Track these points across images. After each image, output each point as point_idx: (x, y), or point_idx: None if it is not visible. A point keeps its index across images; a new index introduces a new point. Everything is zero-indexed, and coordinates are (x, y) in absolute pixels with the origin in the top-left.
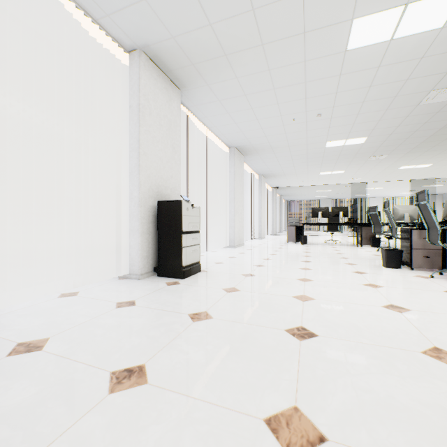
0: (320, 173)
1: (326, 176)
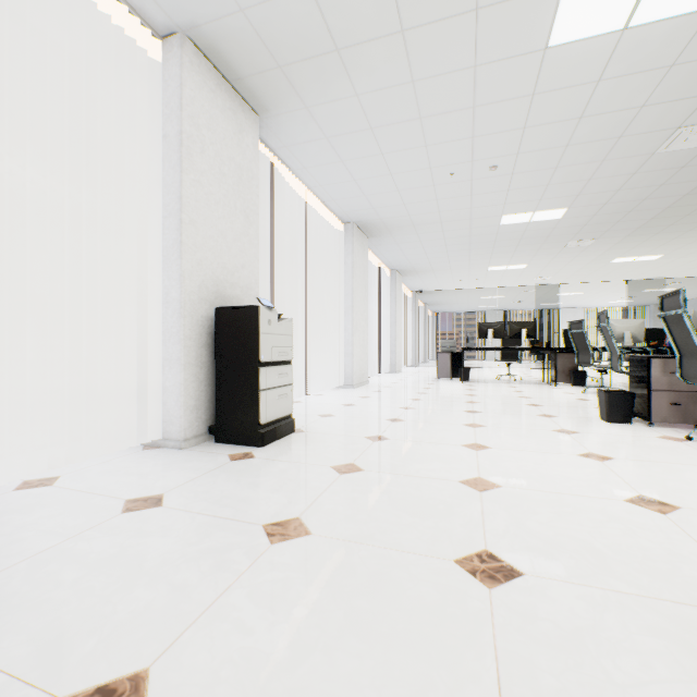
0: (488, 268)
1: (498, 273)
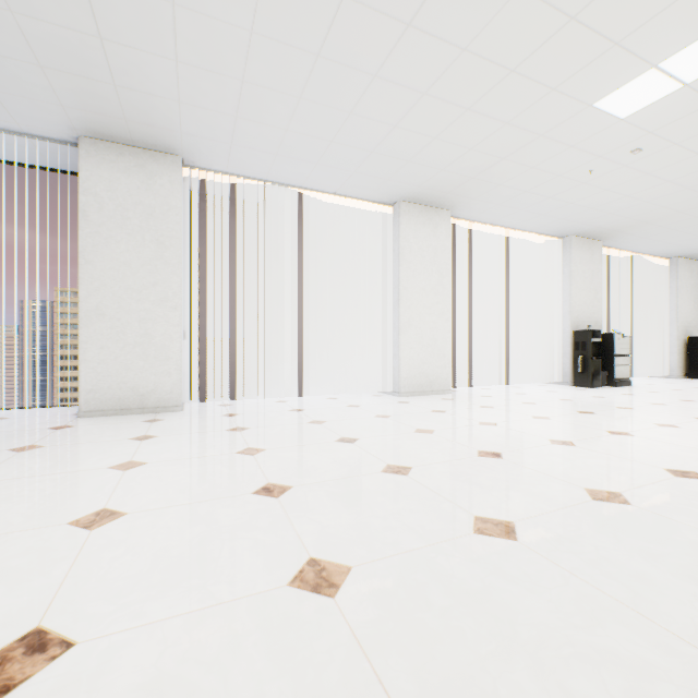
0: None
1: None
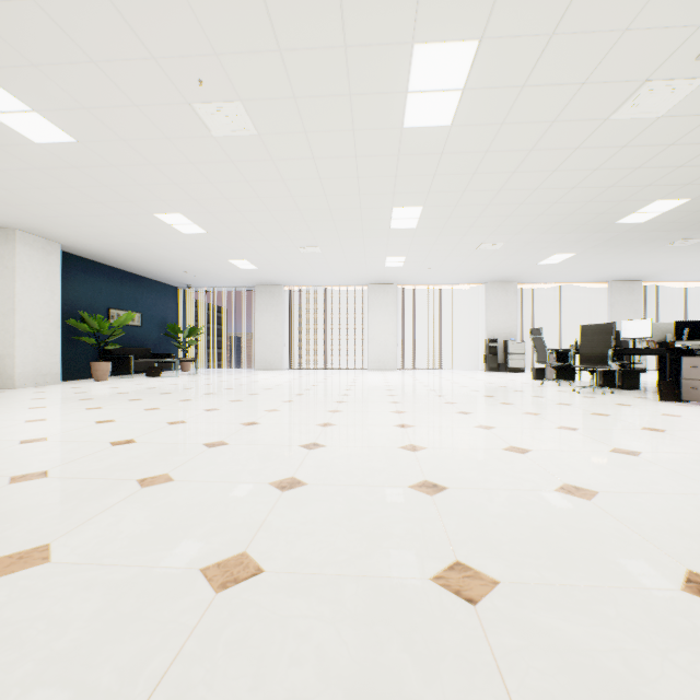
0: None
1: None
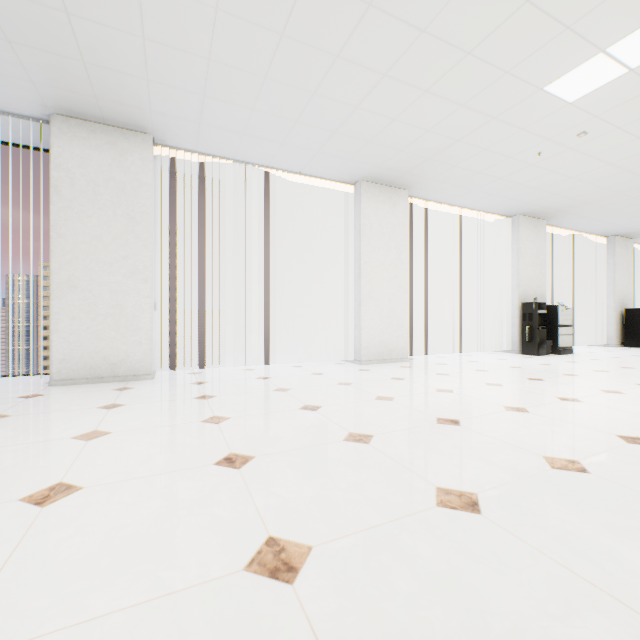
0: None
1: None
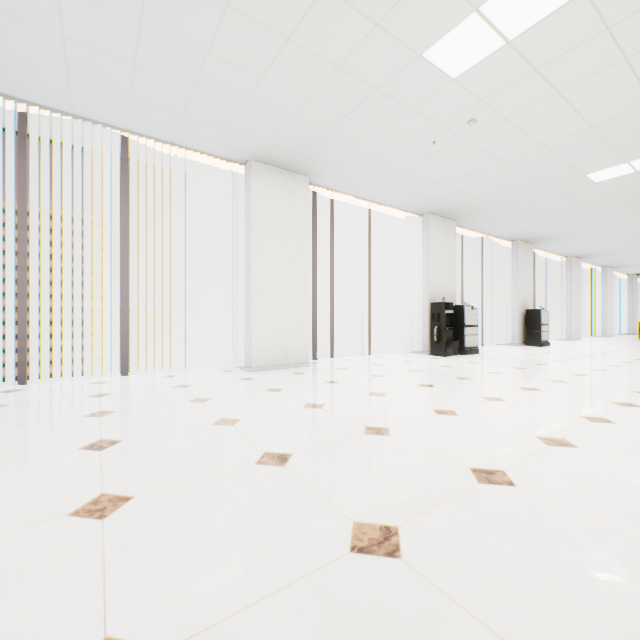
0: None
1: None
